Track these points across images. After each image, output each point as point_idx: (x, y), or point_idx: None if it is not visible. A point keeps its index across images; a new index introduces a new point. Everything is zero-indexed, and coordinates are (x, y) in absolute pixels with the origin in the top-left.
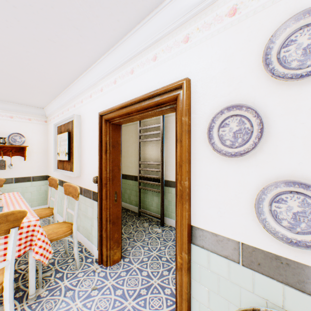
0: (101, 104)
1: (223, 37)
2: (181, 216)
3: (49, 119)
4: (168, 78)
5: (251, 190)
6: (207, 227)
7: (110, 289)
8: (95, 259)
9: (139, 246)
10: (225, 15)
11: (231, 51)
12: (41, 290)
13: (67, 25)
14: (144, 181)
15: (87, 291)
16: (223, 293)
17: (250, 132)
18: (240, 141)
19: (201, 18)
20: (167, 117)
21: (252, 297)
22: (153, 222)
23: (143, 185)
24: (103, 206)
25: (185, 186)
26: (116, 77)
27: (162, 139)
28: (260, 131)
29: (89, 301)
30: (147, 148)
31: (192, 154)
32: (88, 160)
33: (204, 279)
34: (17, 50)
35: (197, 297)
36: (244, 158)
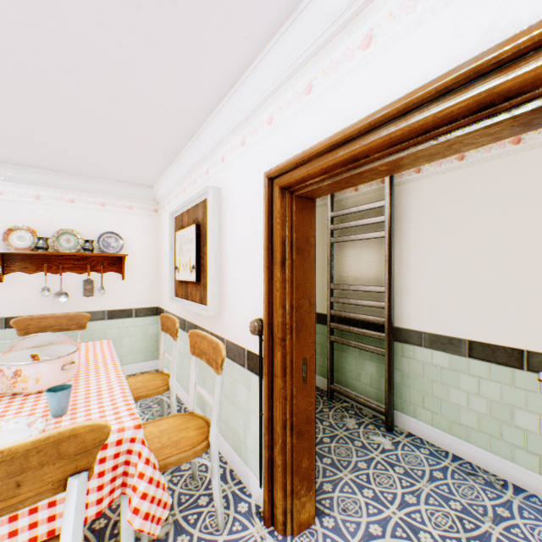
0: (270, 153)
1: None
2: None
3: (161, 206)
4: None
5: None
6: None
7: None
8: (256, 506)
9: (349, 484)
10: None
11: None
12: None
13: None
14: (342, 326)
15: None
16: None
17: None
18: None
19: None
20: (399, 185)
21: None
22: (364, 417)
23: (338, 334)
24: (275, 391)
25: None
26: (313, 77)
27: (389, 234)
28: None
29: None
30: (347, 257)
31: None
32: (236, 281)
33: None
34: (101, 46)
35: None
36: None
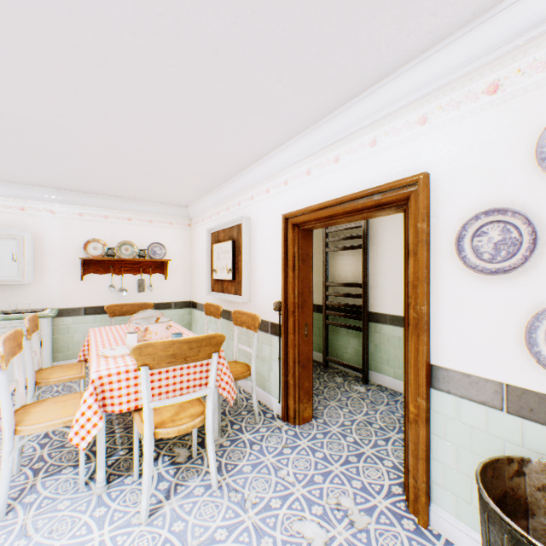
0: (285, 202)
1: (479, 121)
2: (414, 352)
3: (194, 222)
4: (394, 170)
5: (520, 316)
6: (454, 366)
7: (305, 449)
8: (277, 415)
9: (334, 406)
10: (481, 93)
11: (490, 139)
12: (221, 439)
13: (259, 113)
14: (334, 313)
15: (277, 447)
16: (478, 449)
17: (518, 243)
18: (504, 255)
19: (446, 94)
20: None
21: (521, 452)
22: (349, 377)
23: (331, 319)
24: (289, 342)
25: (423, 312)
26: (311, 167)
27: (365, 247)
28: (532, 243)
29: (283, 458)
30: (338, 262)
31: (431, 271)
32: (262, 279)
33: (450, 433)
34: (190, 144)
35: (439, 457)
36: (509, 276)
